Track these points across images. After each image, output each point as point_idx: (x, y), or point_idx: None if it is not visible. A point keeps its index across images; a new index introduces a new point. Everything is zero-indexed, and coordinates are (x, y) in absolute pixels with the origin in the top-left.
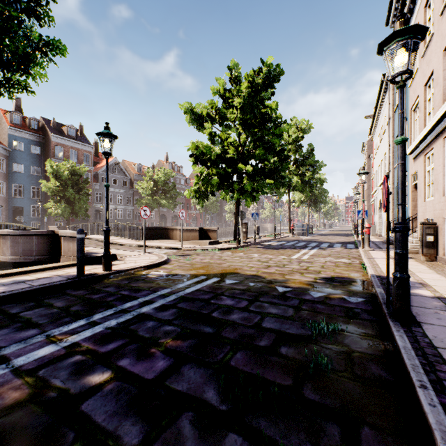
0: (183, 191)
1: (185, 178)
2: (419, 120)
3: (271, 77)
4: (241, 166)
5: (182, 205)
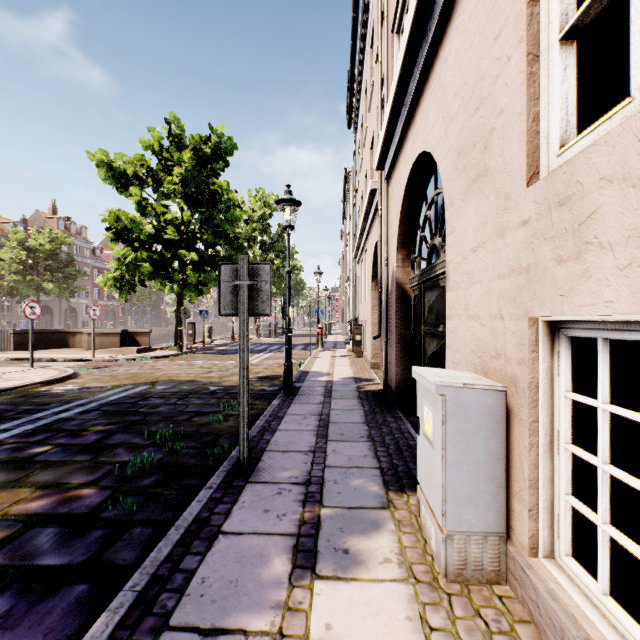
0: (88, 269)
1: (91, 247)
2: None
3: (223, 148)
4: (184, 252)
5: (85, 292)
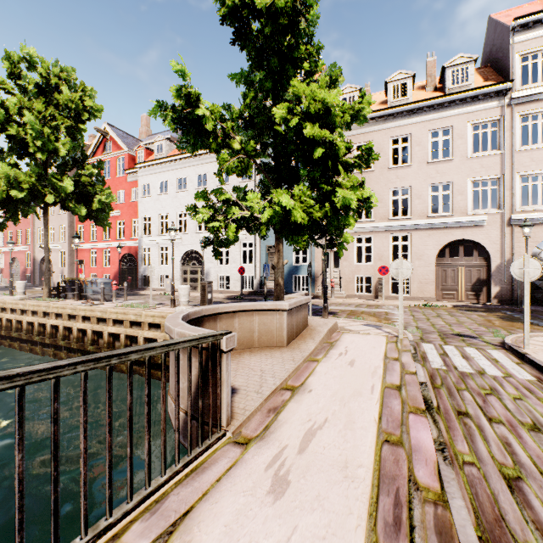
0: None
1: None
2: None
3: None
4: None
5: None
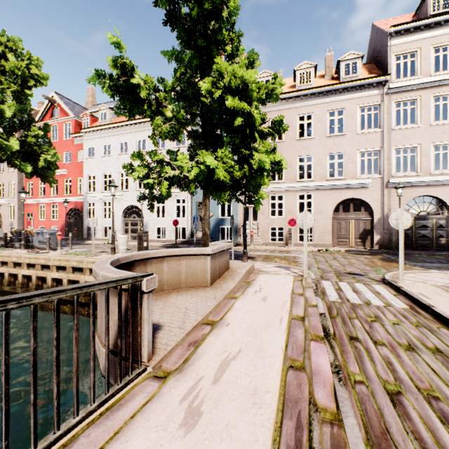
0: None
1: None
2: None
3: None
4: None
5: None
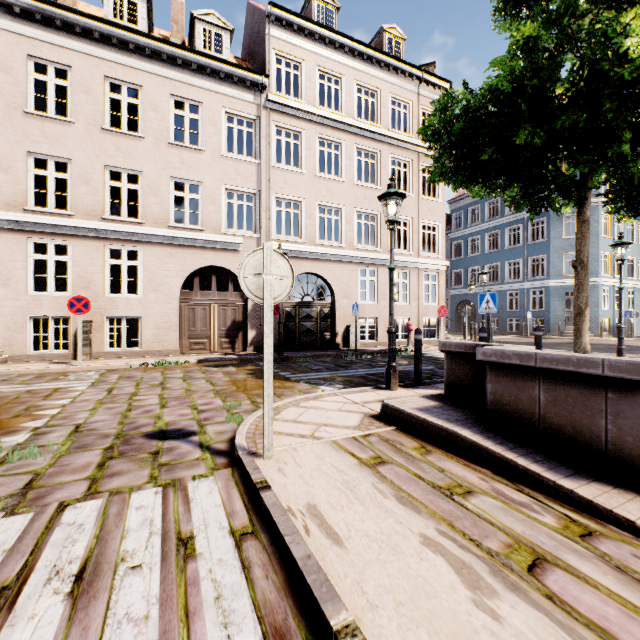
0: None
1: None
2: (1, 181)
3: None
4: None
5: None
